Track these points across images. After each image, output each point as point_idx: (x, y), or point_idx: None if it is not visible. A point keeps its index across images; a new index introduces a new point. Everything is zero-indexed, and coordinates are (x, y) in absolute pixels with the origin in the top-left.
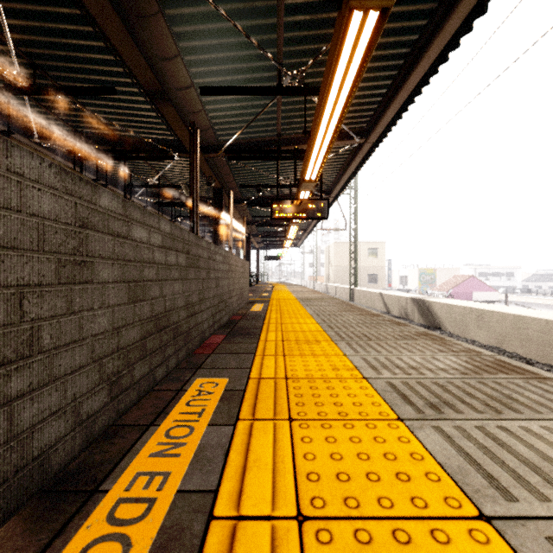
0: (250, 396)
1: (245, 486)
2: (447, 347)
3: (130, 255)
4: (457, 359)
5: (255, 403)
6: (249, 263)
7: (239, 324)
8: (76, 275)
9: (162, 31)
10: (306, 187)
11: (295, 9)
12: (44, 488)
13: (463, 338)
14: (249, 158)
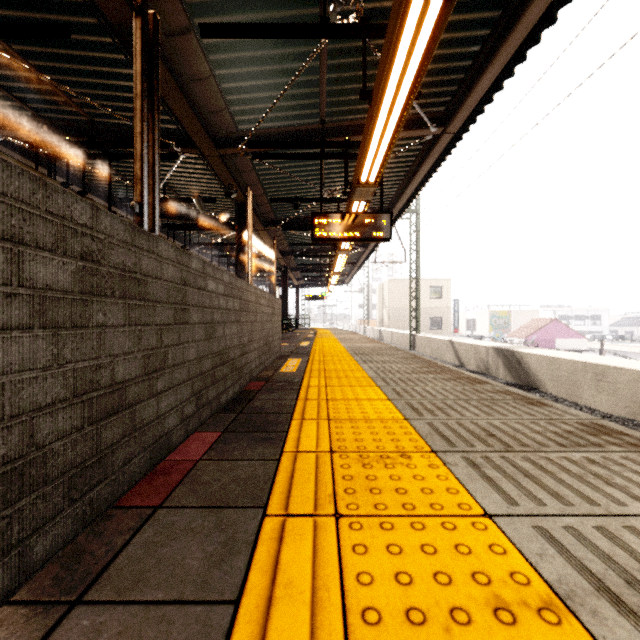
0: None
1: None
2: None
3: None
4: None
5: None
6: (286, 304)
7: (255, 401)
8: None
9: None
10: (361, 195)
11: None
12: None
13: (573, 403)
14: (281, 156)
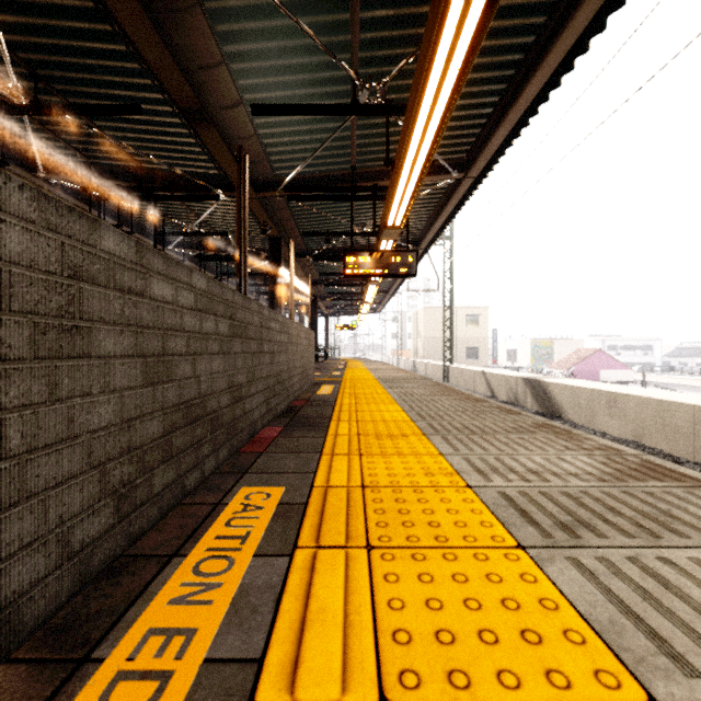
0: (313, 512)
1: (304, 651)
2: (575, 443)
3: (147, 319)
4: (591, 460)
5: (320, 522)
6: (315, 334)
7: (302, 412)
8: (64, 346)
9: (202, 30)
10: (388, 236)
11: (374, 1)
12: (11, 655)
13: (590, 429)
14: (315, 198)
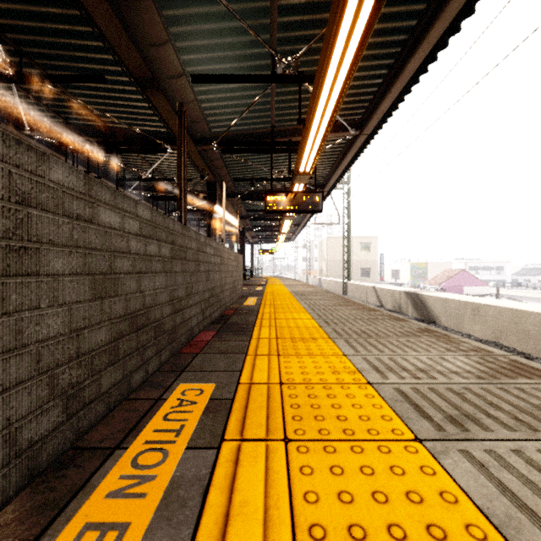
0: (238, 406)
1: None
2: (454, 346)
3: (95, 242)
4: (468, 360)
5: (244, 416)
6: (243, 257)
7: (231, 319)
8: (11, 264)
9: (151, 14)
10: (300, 180)
11: None
12: None
13: (458, 332)
14: (242, 150)
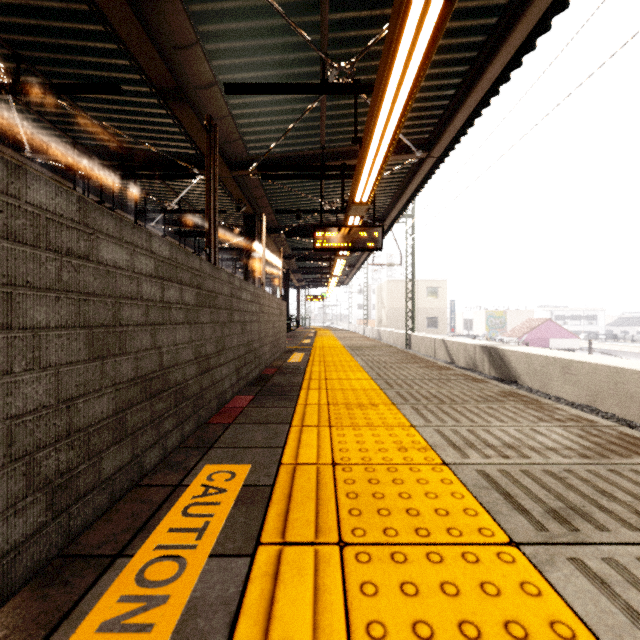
0: (280, 496)
1: None
2: (547, 414)
3: (93, 285)
4: (567, 433)
5: (287, 509)
6: (287, 305)
7: (273, 380)
8: None
9: (176, 9)
10: (356, 212)
11: None
12: None
13: (545, 394)
14: (286, 176)
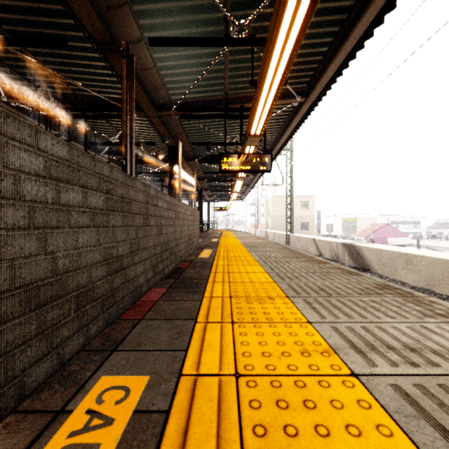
0: (174, 431)
1: None
2: (427, 308)
3: None
4: None
5: None
6: (201, 213)
7: (185, 273)
8: None
9: None
10: (251, 142)
11: None
12: None
13: (392, 279)
14: (199, 116)
